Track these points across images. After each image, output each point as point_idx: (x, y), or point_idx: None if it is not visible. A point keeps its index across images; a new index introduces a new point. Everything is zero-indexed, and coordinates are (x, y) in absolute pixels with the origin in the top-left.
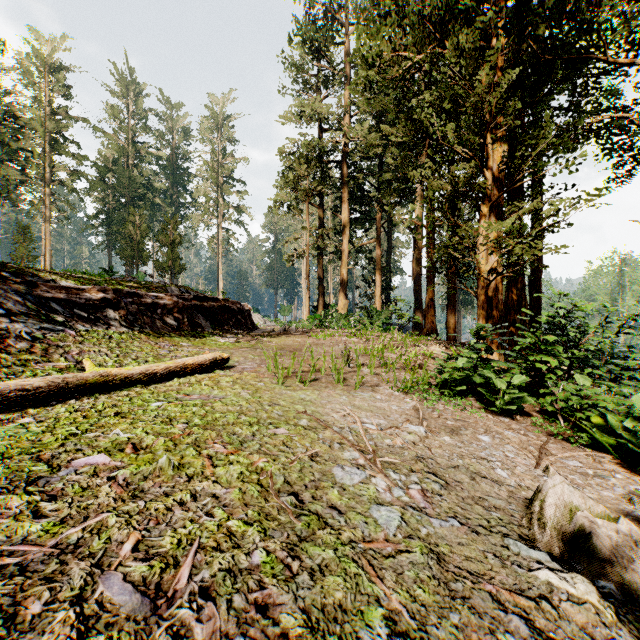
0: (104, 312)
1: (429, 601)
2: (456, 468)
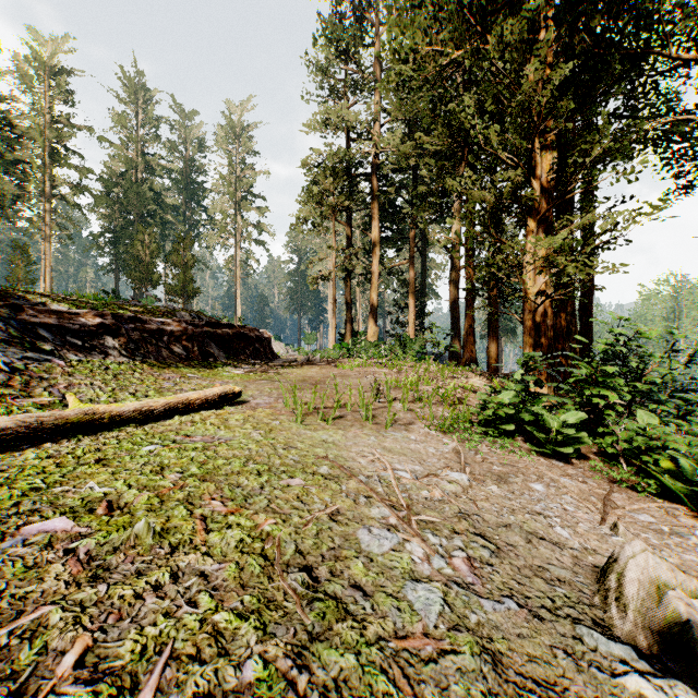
0: (101, 339)
1: None
2: (508, 527)
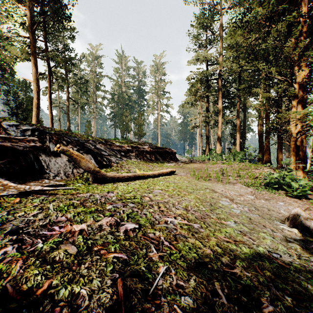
0: (129, 154)
1: (245, 222)
2: (263, 207)
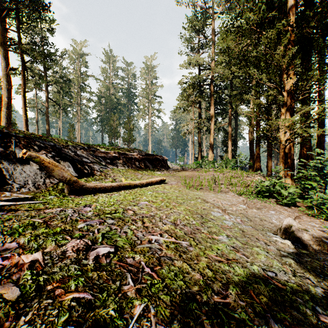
0: (115, 161)
1: (238, 235)
2: (255, 217)
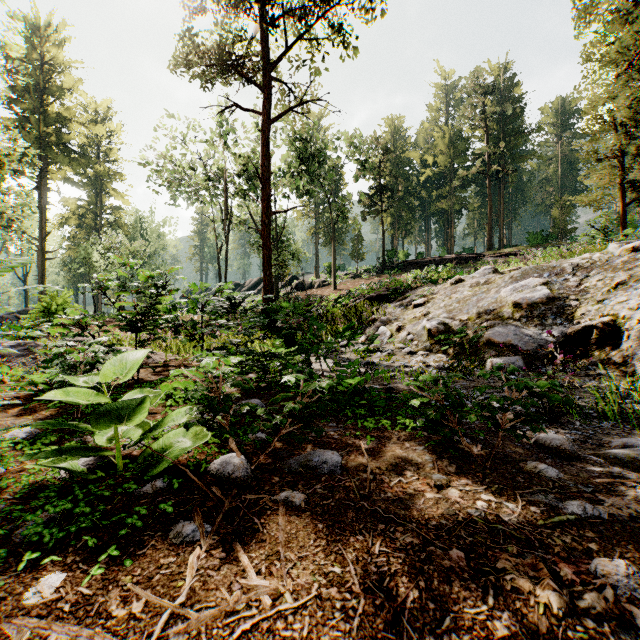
0: None
1: None
2: None
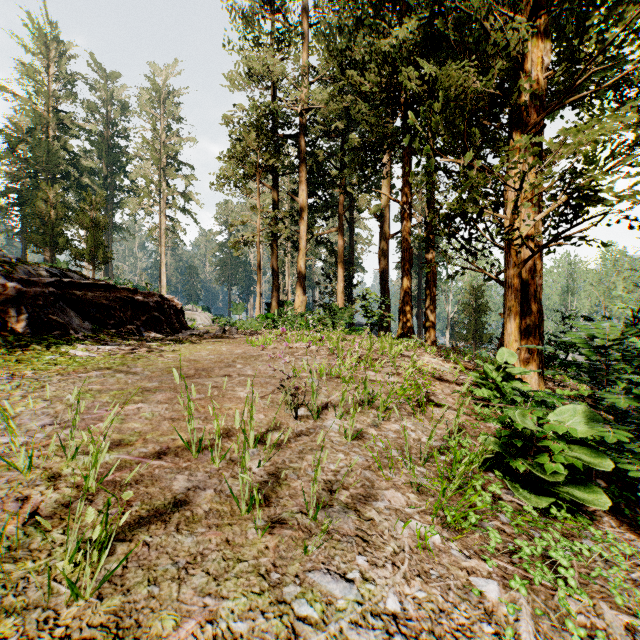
0: None
1: None
2: None
